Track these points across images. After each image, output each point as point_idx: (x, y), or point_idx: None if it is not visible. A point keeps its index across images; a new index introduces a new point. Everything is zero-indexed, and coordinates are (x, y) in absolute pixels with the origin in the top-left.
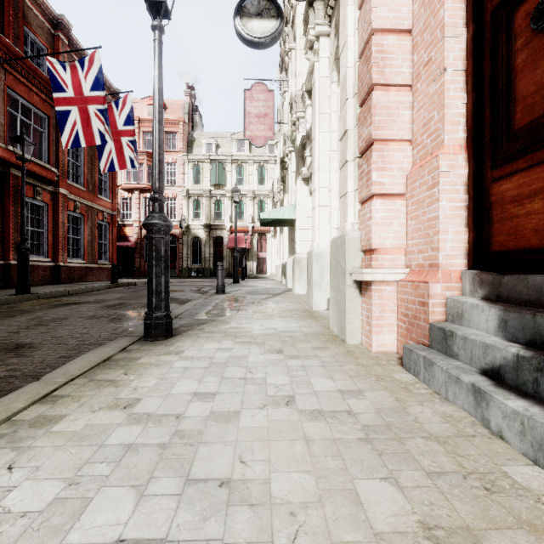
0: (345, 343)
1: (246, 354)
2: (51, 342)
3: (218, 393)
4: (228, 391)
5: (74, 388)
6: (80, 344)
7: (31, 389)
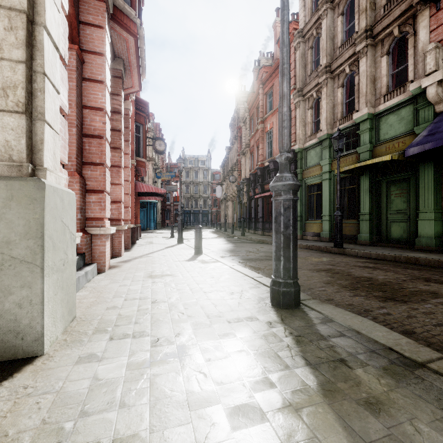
0: (77, 317)
1: (181, 296)
2: (396, 306)
3: (185, 281)
4: (181, 282)
5: (244, 278)
6: (367, 309)
7: (256, 275)
